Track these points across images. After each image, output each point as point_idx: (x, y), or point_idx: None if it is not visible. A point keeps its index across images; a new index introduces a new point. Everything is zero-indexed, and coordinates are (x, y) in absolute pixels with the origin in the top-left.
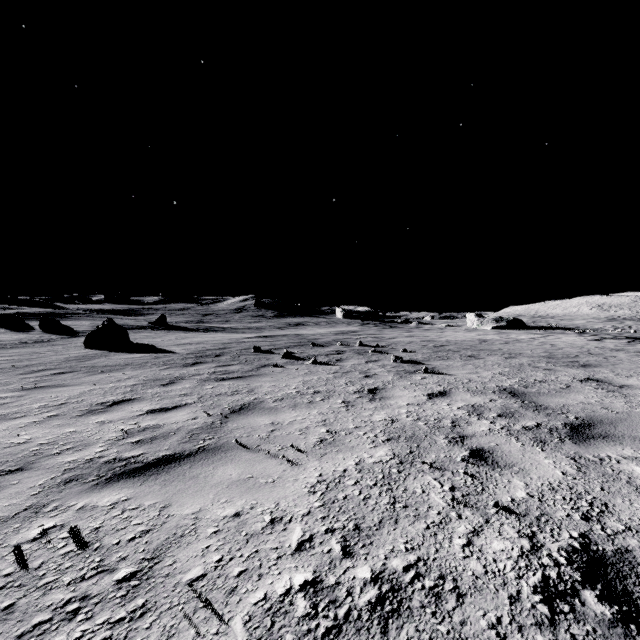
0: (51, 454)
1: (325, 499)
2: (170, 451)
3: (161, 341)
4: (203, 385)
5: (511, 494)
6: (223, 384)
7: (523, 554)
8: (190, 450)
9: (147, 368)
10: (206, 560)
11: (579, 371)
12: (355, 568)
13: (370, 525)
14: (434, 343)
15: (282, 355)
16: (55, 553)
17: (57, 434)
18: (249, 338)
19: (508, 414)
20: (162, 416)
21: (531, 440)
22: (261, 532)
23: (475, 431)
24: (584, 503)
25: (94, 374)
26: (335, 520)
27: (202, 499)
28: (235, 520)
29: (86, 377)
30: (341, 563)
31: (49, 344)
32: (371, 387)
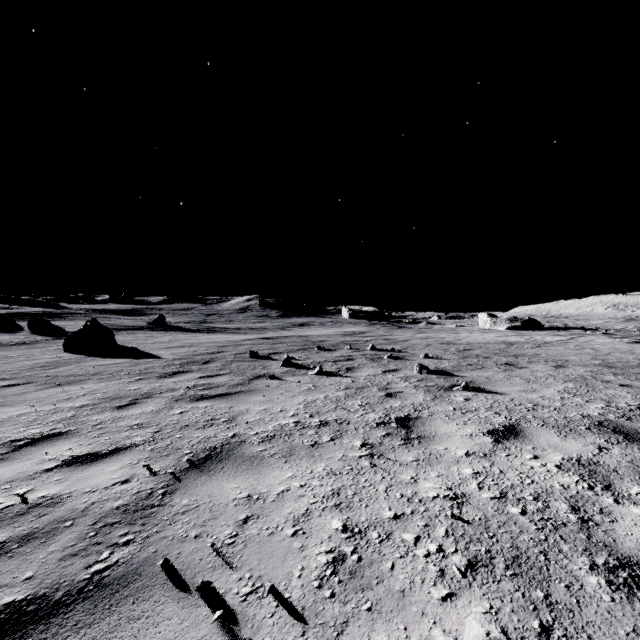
0: None
1: None
2: (28, 588)
3: (151, 343)
4: (171, 408)
5: None
6: (198, 406)
7: None
8: (69, 585)
9: (116, 379)
10: None
11: None
12: None
13: None
14: (455, 346)
15: (281, 362)
16: None
17: None
18: (248, 340)
19: None
20: (79, 474)
21: None
22: None
23: None
24: None
25: (48, 387)
26: None
27: None
28: None
29: (34, 392)
30: None
31: (28, 347)
32: (399, 415)
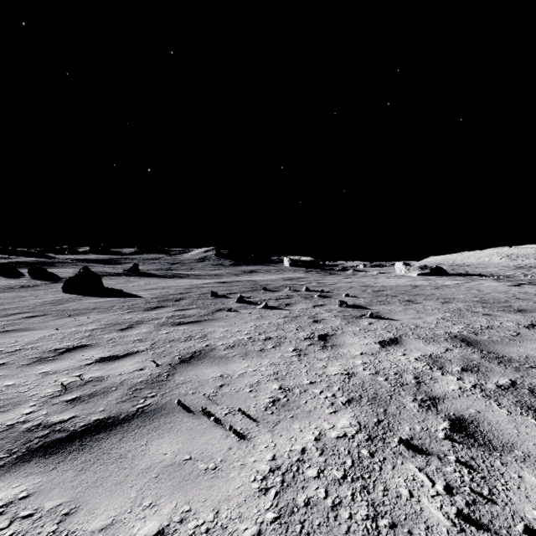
0: None
1: (280, 505)
2: (104, 414)
3: (131, 286)
4: (159, 330)
5: (535, 504)
6: (178, 329)
7: None
8: (127, 413)
9: (111, 312)
10: None
11: (519, 316)
12: None
13: None
14: (372, 288)
15: (236, 300)
16: None
17: None
18: (208, 284)
19: (473, 368)
20: (109, 366)
21: (516, 405)
22: None
23: (445, 391)
24: None
25: (62, 318)
26: None
27: (120, 499)
28: None
29: (53, 321)
30: None
31: (33, 289)
32: (321, 333)
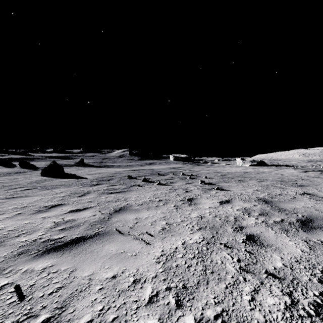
0: (14, 236)
1: (165, 267)
2: (79, 235)
3: (80, 172)
4: (100, 196)
5: (273, 264)
6: (111, 196)
7: (287, 307)
8: (90, 234)
9: (72, 187)
10: (93, 309)
11: (298, 189)
12: (184, 316)
13: (192, 285)
14: (221, 173)
15: (142, 180)
16: (4, 303)
17: (19, 224)
18: (125, 171)
19: (265, 213)
20: (77, 214)
21: (280, 229)
22: (127, 289)
23: (248, 224)
24: (318, 271)
25: (44, 190)
26: (171, 281)
27: (94, 266)
28: (112, 280)
29: (40, 191)
30: (175, 312)
31: (23, 174)
32: (189, 197)
